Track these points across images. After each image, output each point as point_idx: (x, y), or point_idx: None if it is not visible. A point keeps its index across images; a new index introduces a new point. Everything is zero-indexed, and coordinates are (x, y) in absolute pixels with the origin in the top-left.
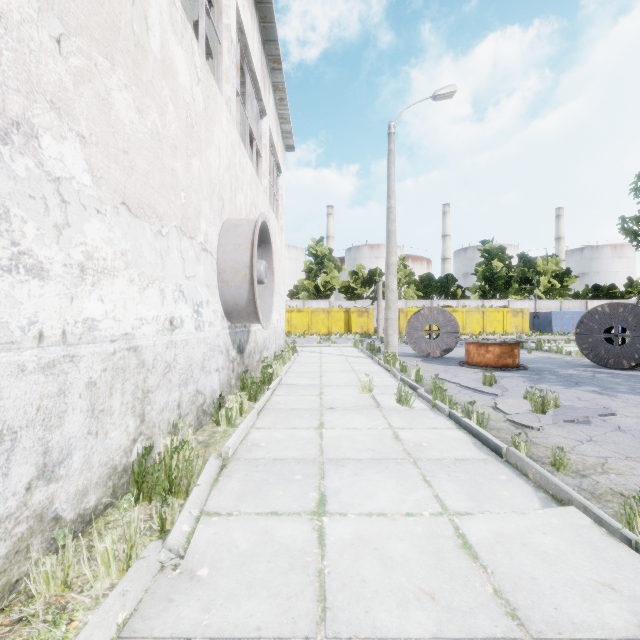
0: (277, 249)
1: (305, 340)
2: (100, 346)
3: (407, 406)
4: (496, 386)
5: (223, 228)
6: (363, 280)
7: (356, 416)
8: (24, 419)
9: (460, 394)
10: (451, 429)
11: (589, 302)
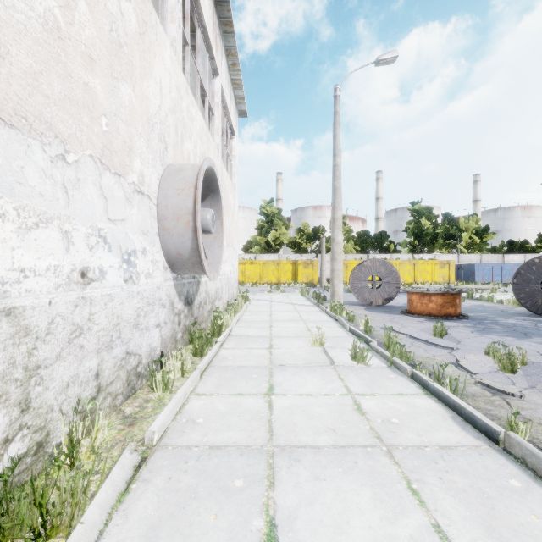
0: (230, 205)
1: (257, 289)
2: None
3: (363, 363)
4: (447, 337)
5: (165, 172)
6: (308, 236)
7: (309, 376)
8: None
9: (414, 347)
10: (419, 396)
11: (505, 255)
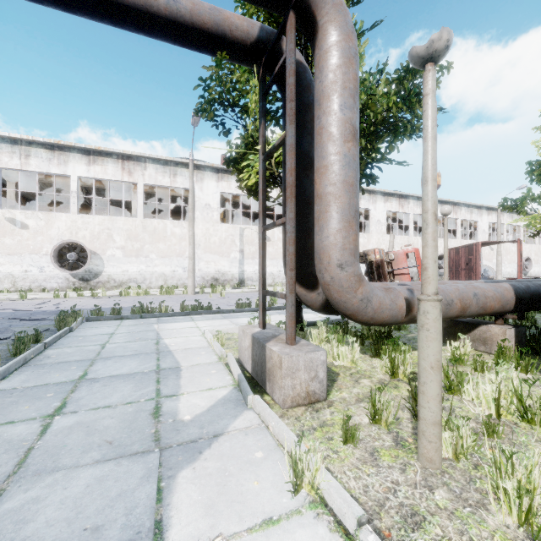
0: None
1: None
2: (507, 272)
3: None
4: None
5: None
6: None
7: None
8: (504, 274)
9: None
10: None
11: None
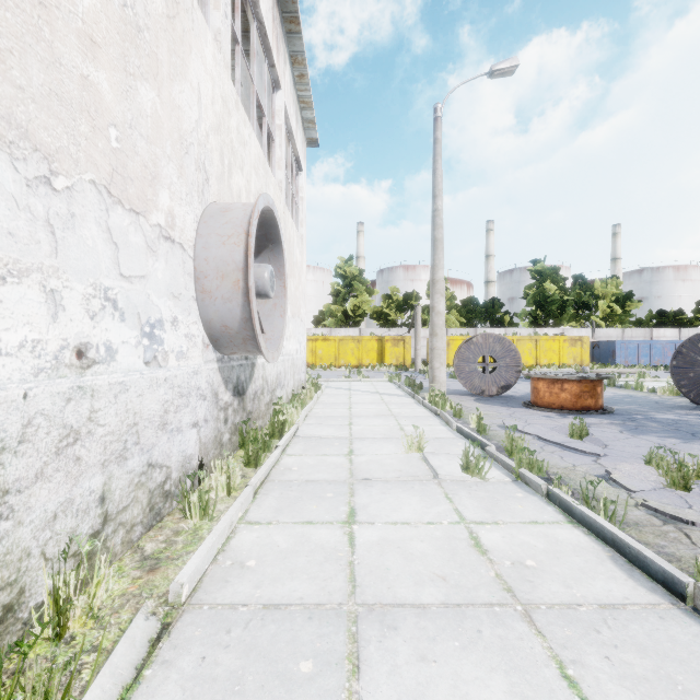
0: (296, 262)
1: (332, 373)
2: None
3: (478, 477)
4: (588, 439)
5: (205, 213)
6: (398, 305)
7: (405, 496)
8: None
9: (545, 453)
10: (560, 524)
11: (655, 330)
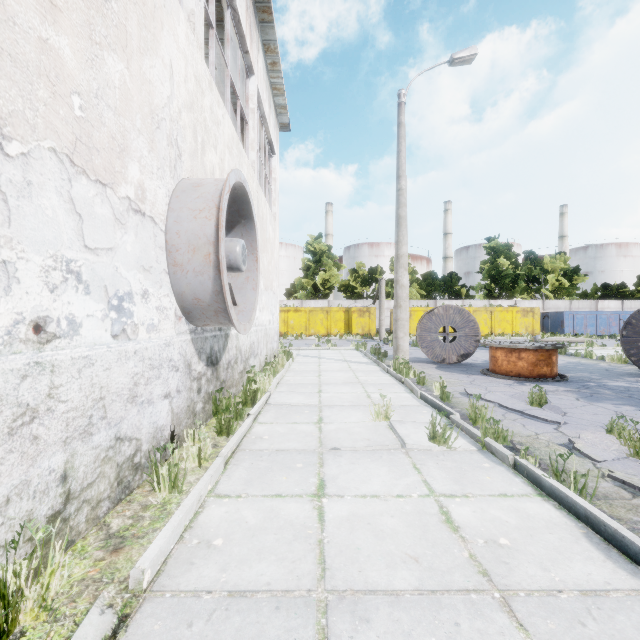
0: (269, 238)
1: (302, 342)
2: None
3: (445, 446)
4: (547, 407)
5: (177, 187)
6: (363, 278)
7: (373, 466)
8: None
9: (507, 421)
10: (530, 497)
11: (599, 301)
